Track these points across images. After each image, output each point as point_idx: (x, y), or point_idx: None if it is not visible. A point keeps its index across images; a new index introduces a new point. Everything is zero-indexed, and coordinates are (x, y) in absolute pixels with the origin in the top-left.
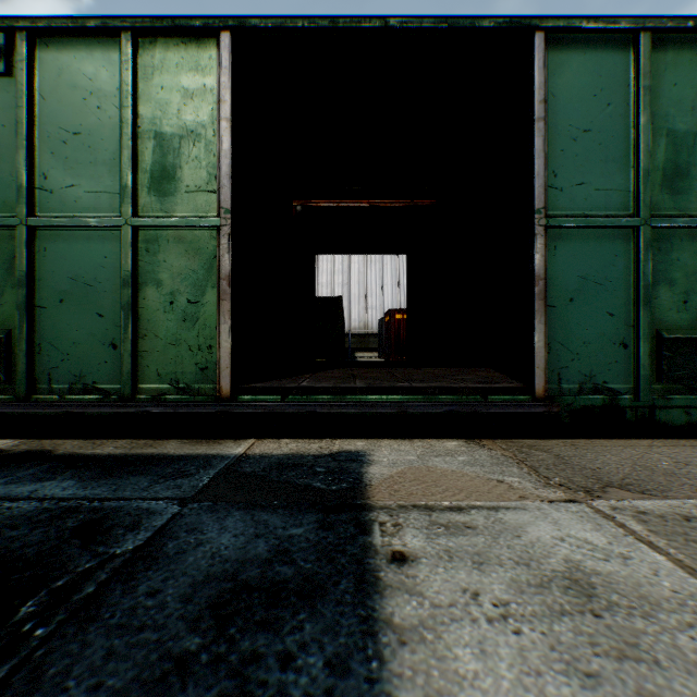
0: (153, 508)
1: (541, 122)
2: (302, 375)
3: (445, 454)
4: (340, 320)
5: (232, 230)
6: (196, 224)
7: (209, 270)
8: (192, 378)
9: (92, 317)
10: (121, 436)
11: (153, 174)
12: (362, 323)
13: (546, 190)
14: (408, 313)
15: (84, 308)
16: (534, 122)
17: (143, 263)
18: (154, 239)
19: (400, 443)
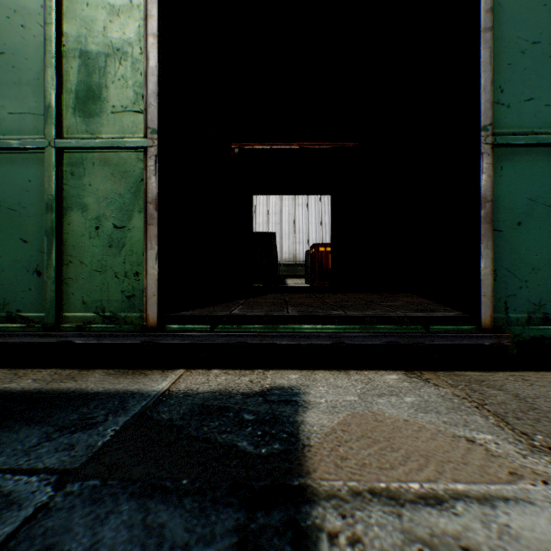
0: (17, 491)
1: (488, 33)
2: (236, 300)
3: (389, 393)
4: (273, 252)
5: (160, 152)
6: (122, 146)
7: (136, 194)
8: (118, 306)
9: (16, 243)
10: (50, 364)
11: (78, 95)
12: (291, 255)
13: (491, 106)
14: (332, 245)
15: (8, 234)
16: (479, 33)
17: (68, 186)
18: (79, 161)
19: (336, 376)
